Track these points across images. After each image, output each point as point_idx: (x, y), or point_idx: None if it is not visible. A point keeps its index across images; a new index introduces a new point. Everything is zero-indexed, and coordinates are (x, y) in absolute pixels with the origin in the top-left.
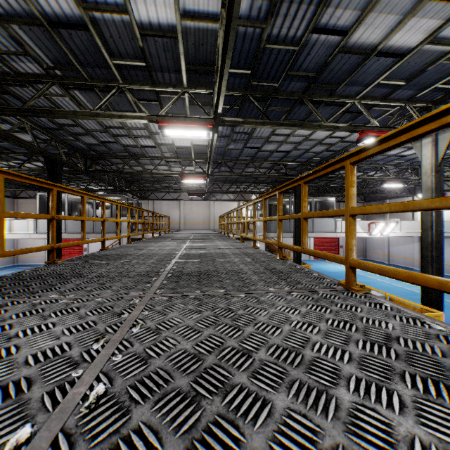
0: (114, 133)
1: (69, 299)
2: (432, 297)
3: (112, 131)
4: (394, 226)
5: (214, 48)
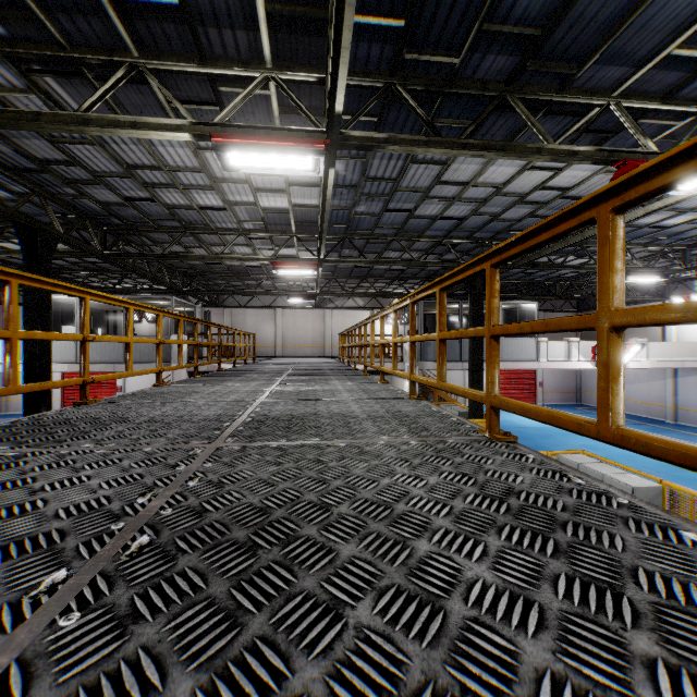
0: (147, 179)
1: None
2: None
3: (141, 175)
4: (637, 350)
5: None
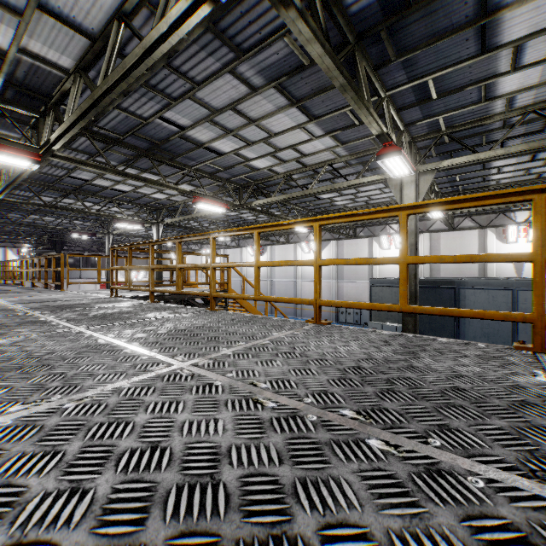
0: None
1: None
2: None
3: None
4: (143, 273)
5: None
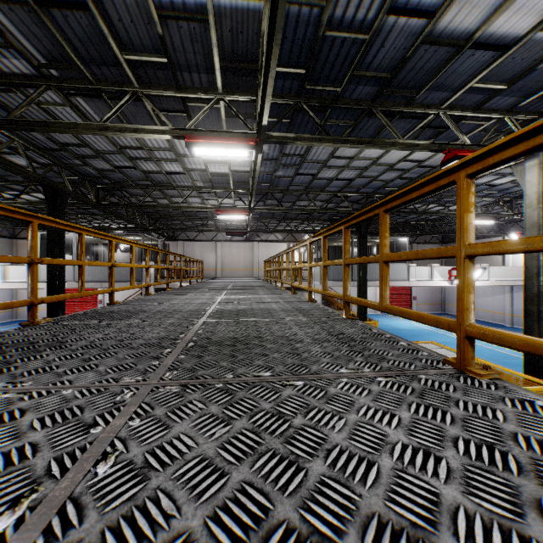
0: (132, 155)
1: (19, 392)
2: (539, 365)
3: (128, 152)
4: (481, 272)
5: (257, 38)
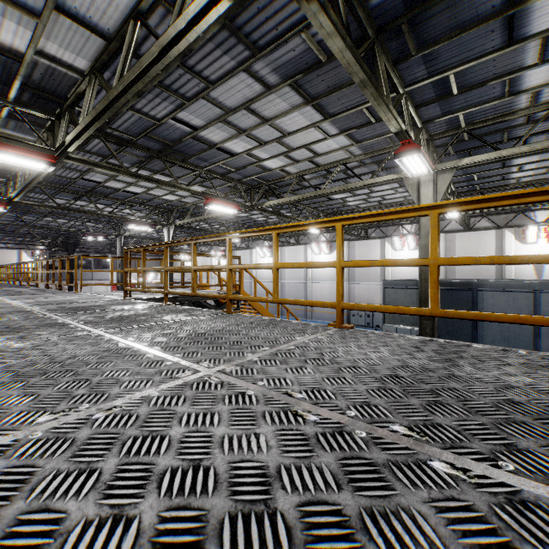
0: None
1: None
2: None
3: None
4: (154, 275)
5: None
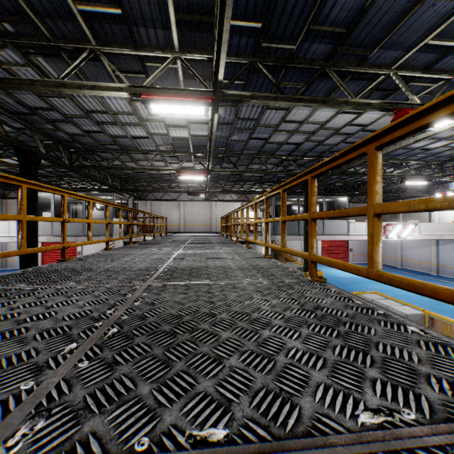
0: (98, 119)
1: None
2: None
3: (95, 116)
4: (412, 228)
5: None
